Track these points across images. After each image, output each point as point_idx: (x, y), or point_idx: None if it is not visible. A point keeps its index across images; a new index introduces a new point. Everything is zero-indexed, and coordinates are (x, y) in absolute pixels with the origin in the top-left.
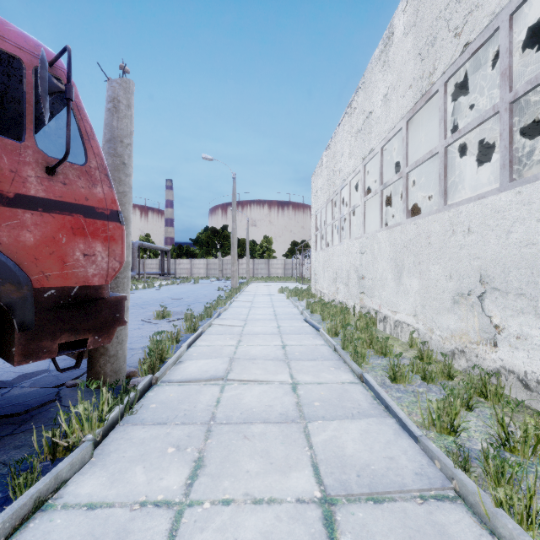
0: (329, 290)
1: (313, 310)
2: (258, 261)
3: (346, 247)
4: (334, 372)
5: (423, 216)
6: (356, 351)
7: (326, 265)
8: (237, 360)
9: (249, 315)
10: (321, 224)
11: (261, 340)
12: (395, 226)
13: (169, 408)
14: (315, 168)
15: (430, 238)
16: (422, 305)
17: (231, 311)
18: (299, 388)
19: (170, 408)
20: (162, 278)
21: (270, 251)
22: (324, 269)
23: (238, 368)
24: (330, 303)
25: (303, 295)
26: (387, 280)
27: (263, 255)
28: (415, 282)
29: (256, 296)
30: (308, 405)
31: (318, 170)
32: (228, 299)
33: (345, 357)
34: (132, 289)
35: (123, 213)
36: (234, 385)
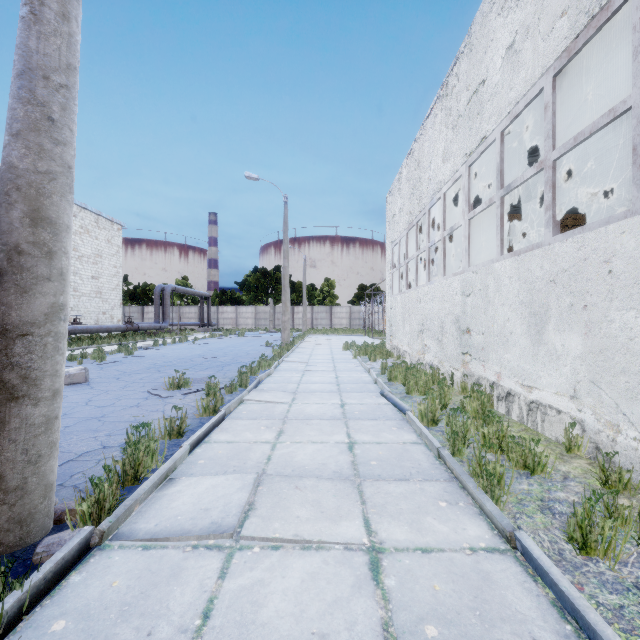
0: (412, 348)
1: (392, 377)
2: (318, 310)
3: (438, 288)
4: (449, 515)
5: (594, 226)
6: (488, 472)
7: (407, 313)
8: (268, 481)
9: (300, 384)
10: (400, 258)
11: (315, 431)
12: (529, 250)
13: (88, 639)
14: (392, 185)
15: (612, 263)
16: (591, 381)
17: (277, 377)
18: (384, 567)
19: (92, 639)
20: (201, 329)
21: (332, 297)
22: (404, 319)
23: (267, 502)
24: (416, 367)
25: (375, 354)
26: (514, 336)
27: (324, 301)
28: (575, 340)
29: (314, 354)
30: (411, 637)
31: (395, 186)
32: (275, 359)
33: (465, 479)
34: (158, 344)
35: (47, 212)
36: (253, 551)
